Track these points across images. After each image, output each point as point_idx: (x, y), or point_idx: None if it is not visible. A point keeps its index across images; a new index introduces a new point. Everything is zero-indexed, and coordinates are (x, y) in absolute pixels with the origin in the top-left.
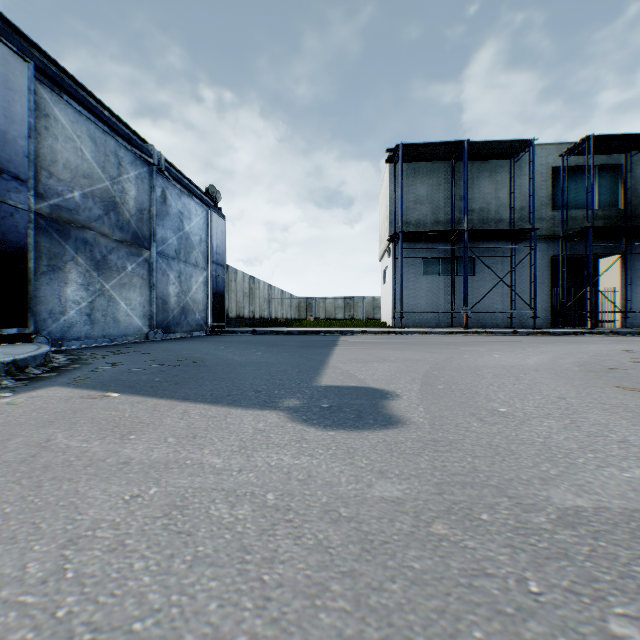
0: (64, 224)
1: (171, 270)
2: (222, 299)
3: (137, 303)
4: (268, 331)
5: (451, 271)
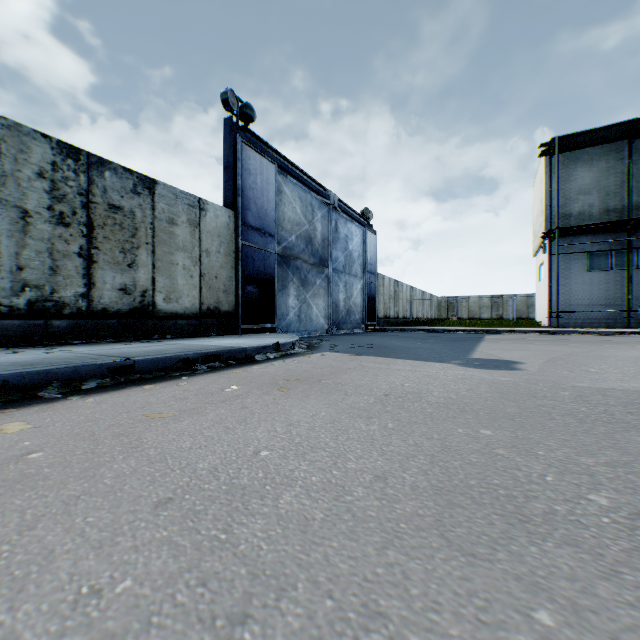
0: (287, 258)
1: (340, 281)
2: (374, 302)
3: (321, 307)
4: (415, 329)
5: (626, 264)
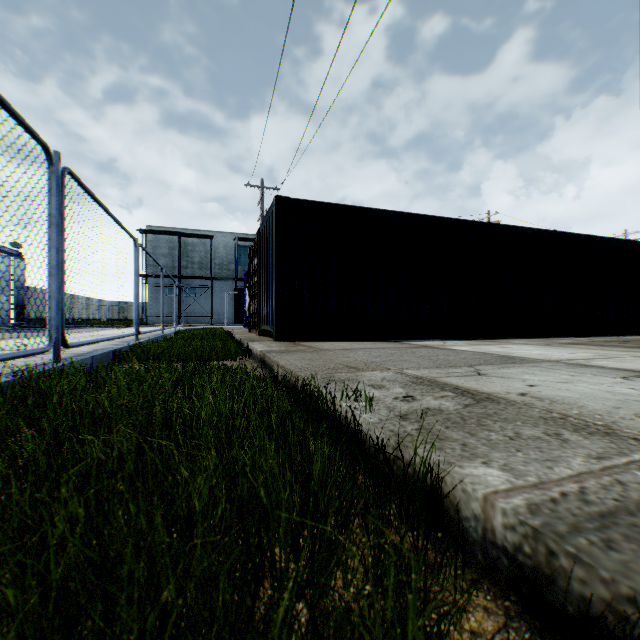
0: None
1: None
2: (24, 308)
3: None
4: None
5: (180, 294)
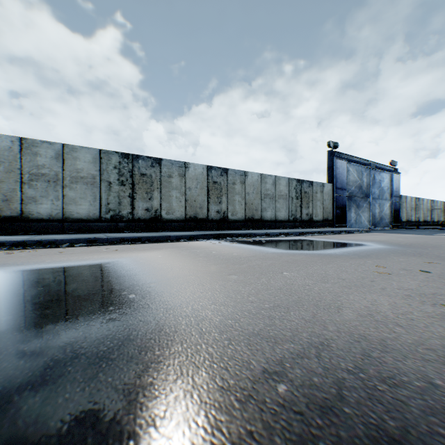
0: (350, 197)
1: (376, 203)
2: (397, 212)
3: (365, 217)
4: (426, 228)
5: None
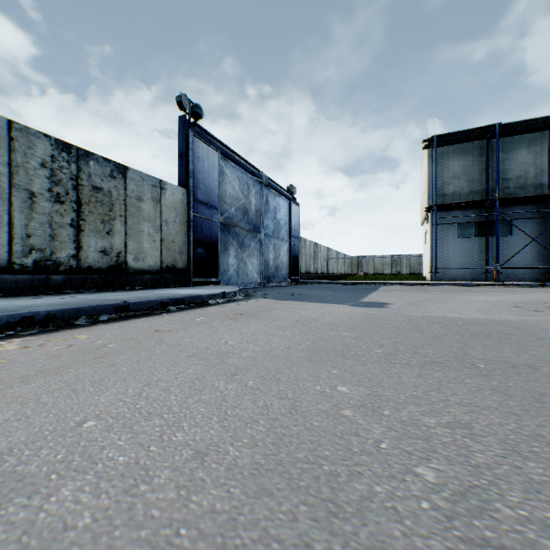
0: (228, 226)
1: (270, 244)
2: (297, 260)
3: (255, 265)
4: (329, 282)
5: (485, 233)
